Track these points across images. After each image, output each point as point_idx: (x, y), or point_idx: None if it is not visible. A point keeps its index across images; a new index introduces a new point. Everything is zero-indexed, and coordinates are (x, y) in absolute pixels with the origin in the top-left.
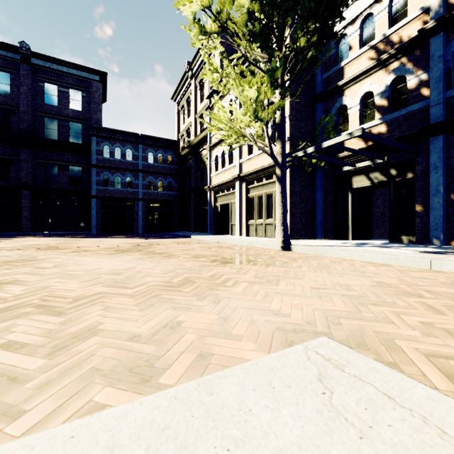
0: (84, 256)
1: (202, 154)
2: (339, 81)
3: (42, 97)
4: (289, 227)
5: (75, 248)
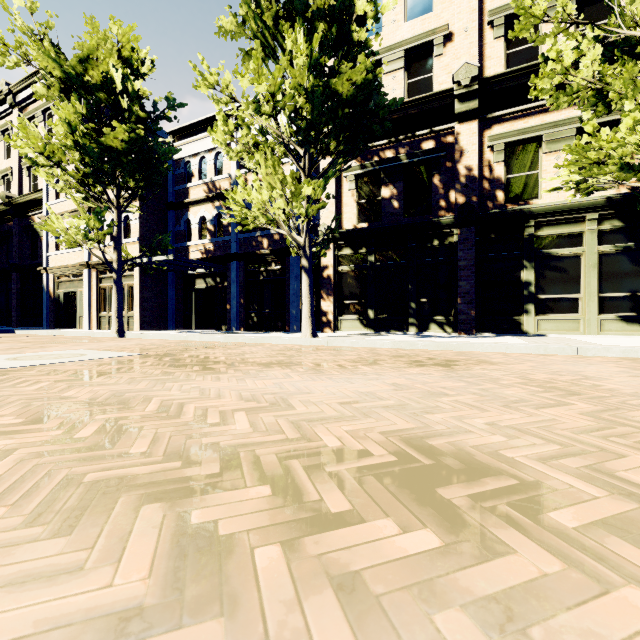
0: None
1: (34, 220)
2: (186, 198)
3: None
4: (140, 319)
5: None
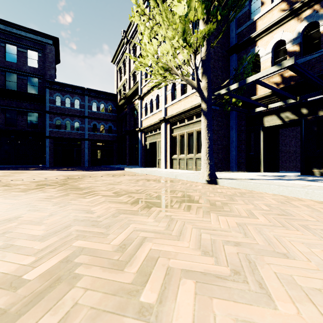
0: None
1: (135, 104)
2: (252, 34)
3: (4, 55)
4: None
5: (1, 182)
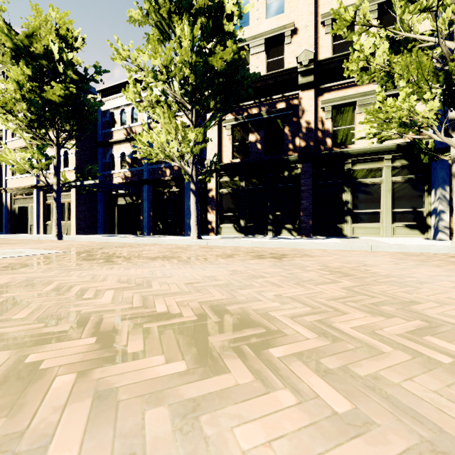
0: None
1: None
2: (111, 139)
3: None
4: (76, 227)
5: None
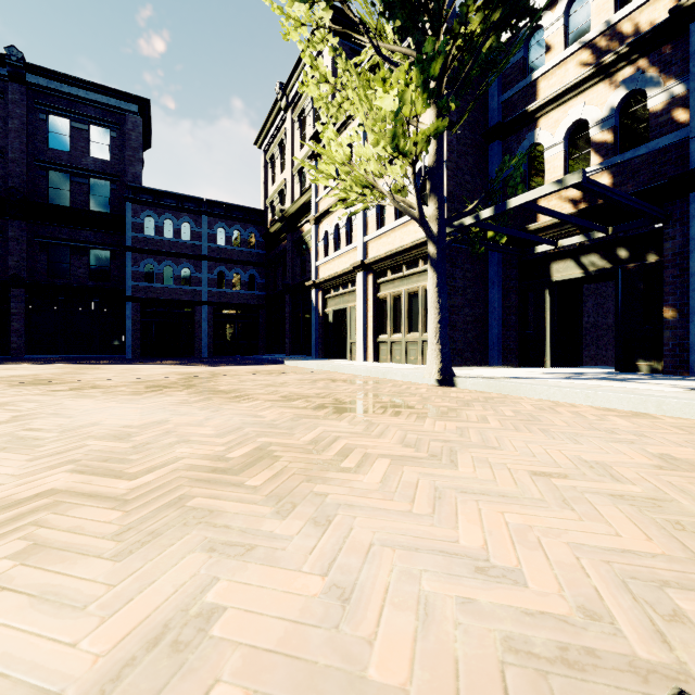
0: (85, 397)
1: (303, 231)
2: (529, 105)
3: (45, 137)
4: None
5: (80, 382)
